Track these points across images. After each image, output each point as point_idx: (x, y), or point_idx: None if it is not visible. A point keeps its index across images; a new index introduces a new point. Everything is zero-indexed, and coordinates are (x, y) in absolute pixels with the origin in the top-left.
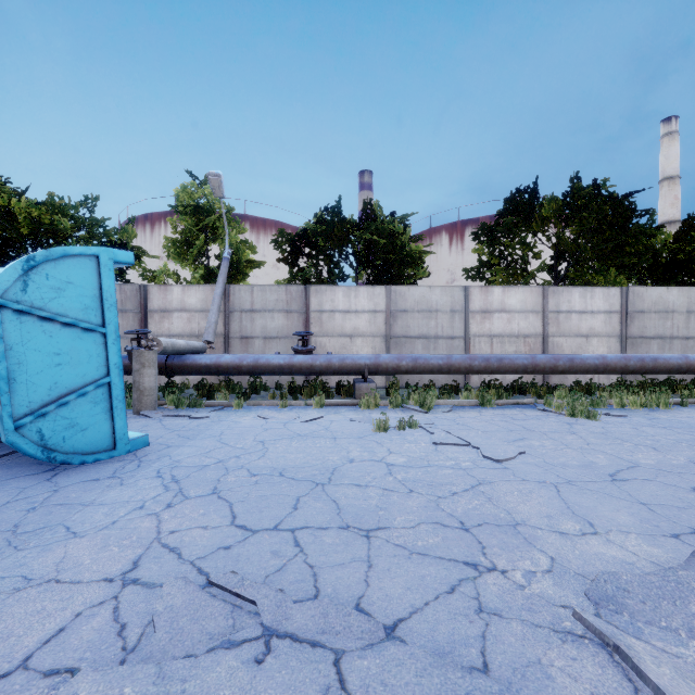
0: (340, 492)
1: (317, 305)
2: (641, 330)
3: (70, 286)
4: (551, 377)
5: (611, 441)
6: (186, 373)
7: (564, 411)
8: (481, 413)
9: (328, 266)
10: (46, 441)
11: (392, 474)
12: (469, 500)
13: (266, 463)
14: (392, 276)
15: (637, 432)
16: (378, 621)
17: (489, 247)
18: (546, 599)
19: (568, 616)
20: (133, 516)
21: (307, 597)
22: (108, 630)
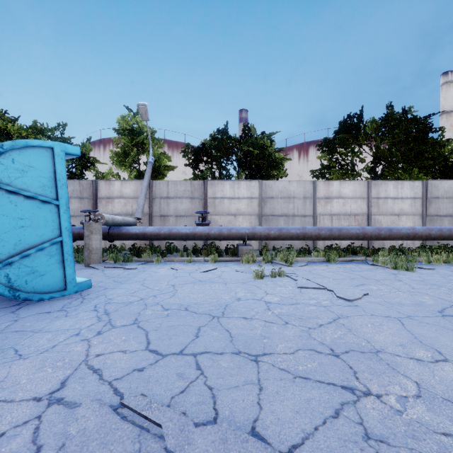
0: (231, 323)
1: (212, 194)
2: (436, 210)
3: (31, 169)
4: (373, 243)
5: (430, 286)
6: (122, 238)
7: (387, 265)
8: (328, 266)
9: (219, 169)
10: (12, 283)
11: (270, 309)
12: (334, 330)
13: (175, 300)
14: (262, 175)
15: (447, 280)
16: (274, 449)
17: (329, 154)
18: (426, 426)
19: (452, 445)
20: (69, 341)
21: (207, 420)
22: (23, 452)
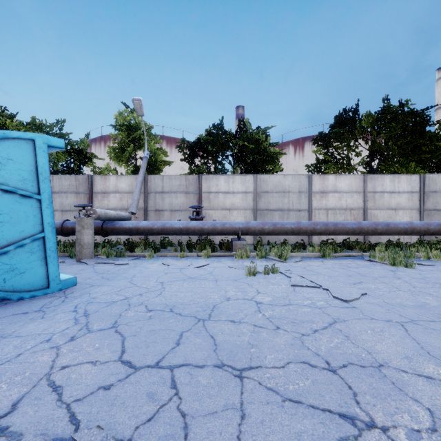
0: (217, 328)
1: (206, 188)
2: (434, 205)
3: (9, 161)
4: (369, 237)
5: (432, 285)
6: (116, 233)
7: (385, 261)
8: (324, 262)
9: (215, 164)
10: None
11: (261, 311)
12: (330, 338)
13: (161, 300)
14: (257, 170)
15: None
16: None
17: (324, 148)
18: None
19: None
20: (37, 349)
21: None
22: None
